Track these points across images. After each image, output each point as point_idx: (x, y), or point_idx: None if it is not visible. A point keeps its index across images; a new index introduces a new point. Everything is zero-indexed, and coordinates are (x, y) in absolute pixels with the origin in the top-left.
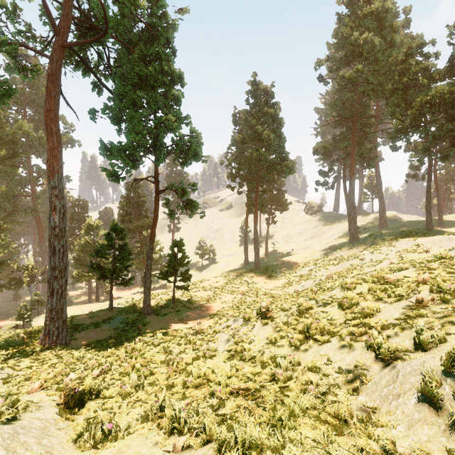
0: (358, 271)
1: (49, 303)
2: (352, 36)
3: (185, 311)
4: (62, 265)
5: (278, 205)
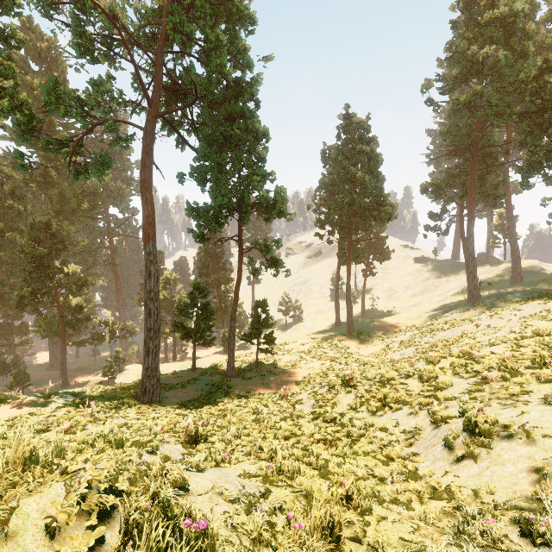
0: (470, 339)
1: (145, 361)
2: (469, 50)
3: (270, 376)
4: (156, 326)
5: (377, 253)
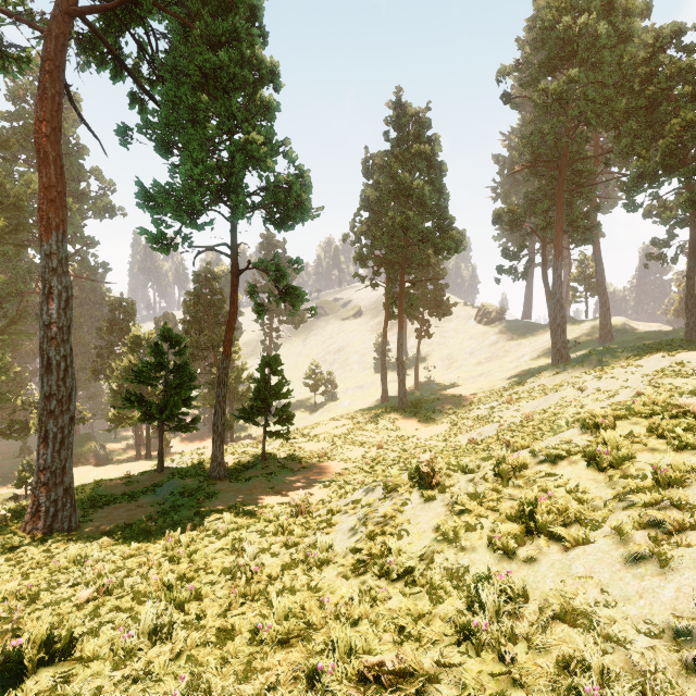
0: (577, 408)
1: (40, 457)
2: (561, 24)
3: (283, 474)
4: (63, 391)
5: (435, 307)
